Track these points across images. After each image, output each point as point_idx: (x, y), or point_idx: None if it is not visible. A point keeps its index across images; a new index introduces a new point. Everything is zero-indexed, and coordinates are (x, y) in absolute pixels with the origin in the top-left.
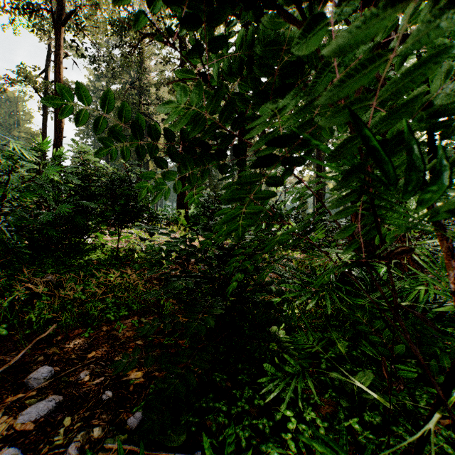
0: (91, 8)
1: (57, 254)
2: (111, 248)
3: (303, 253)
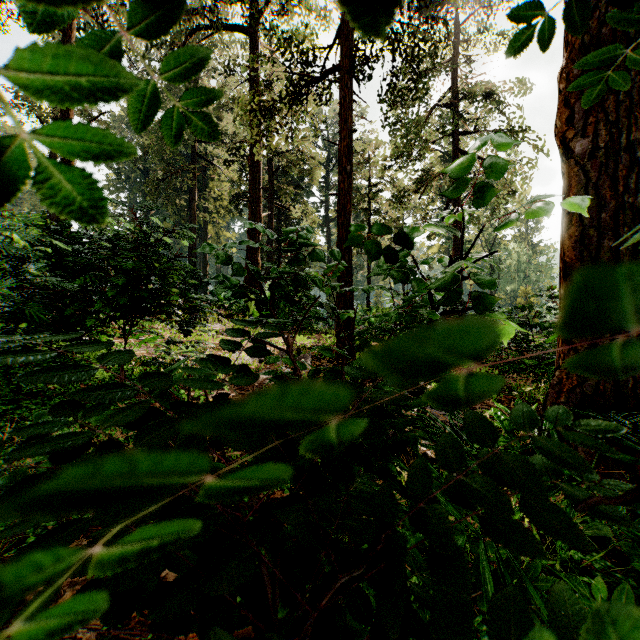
0: None
1: (13, 371)
2: None
3: None
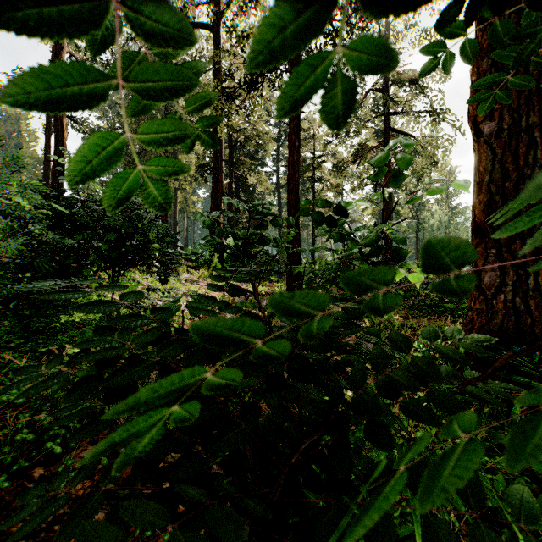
0: None
1: (21, 313)
2: None
3: None
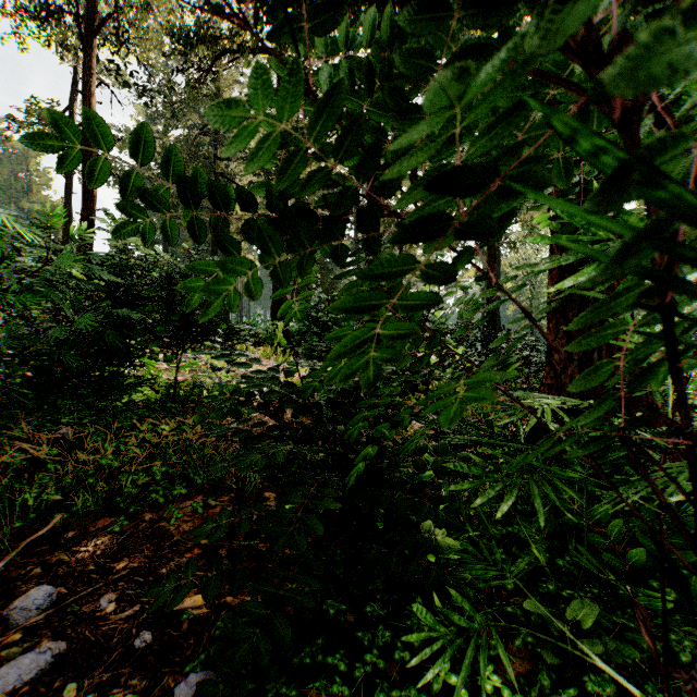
0: (139, 9)
1: (79, 392)
2: (168, 382)
3: None
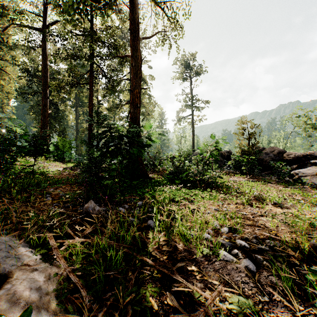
0: None
1: None
2: None
3: None
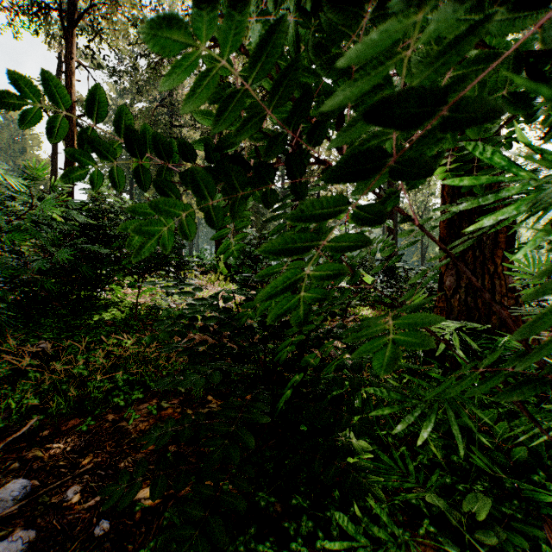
0: (110, 6)
1: (59, 312)
2: (132, 303)
3: (373, 309)
